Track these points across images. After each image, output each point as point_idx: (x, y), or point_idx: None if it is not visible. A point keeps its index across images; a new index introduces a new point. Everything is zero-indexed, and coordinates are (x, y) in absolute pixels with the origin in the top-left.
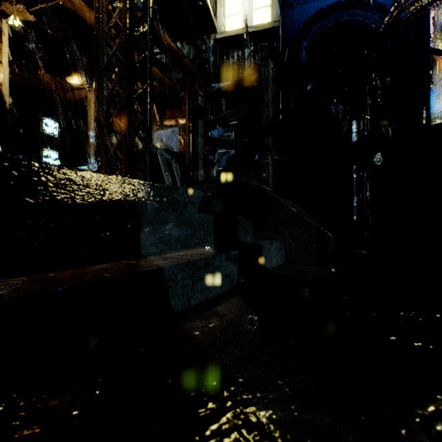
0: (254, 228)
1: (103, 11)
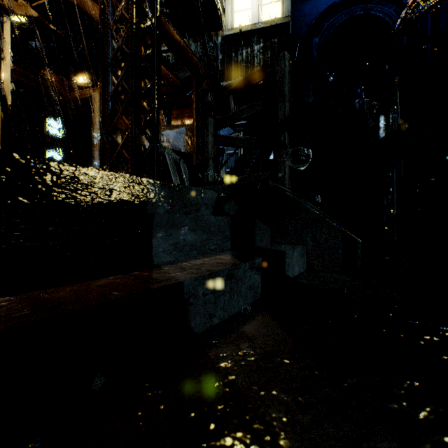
0: (271, 233)
1: (108, 2)
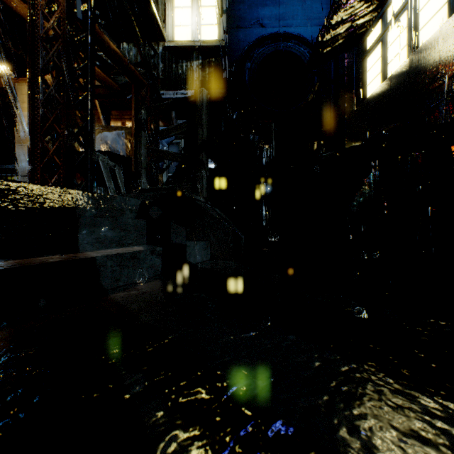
0: (187, 232)
1: (38, 14)
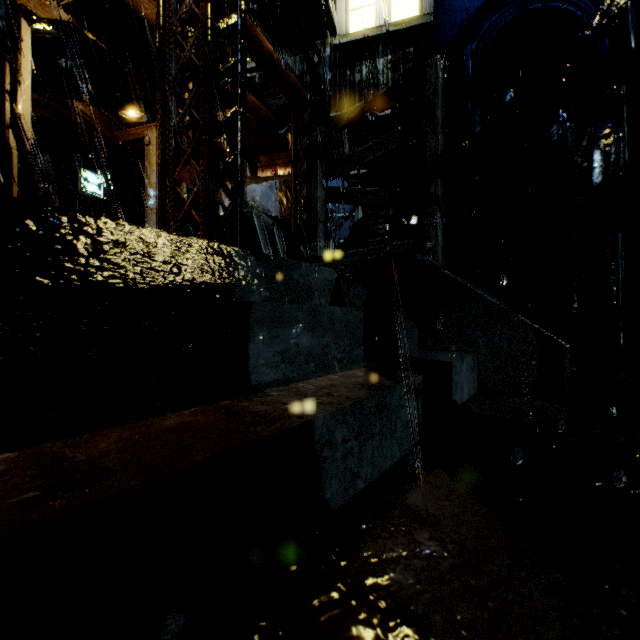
0: (420, 333)
1: None
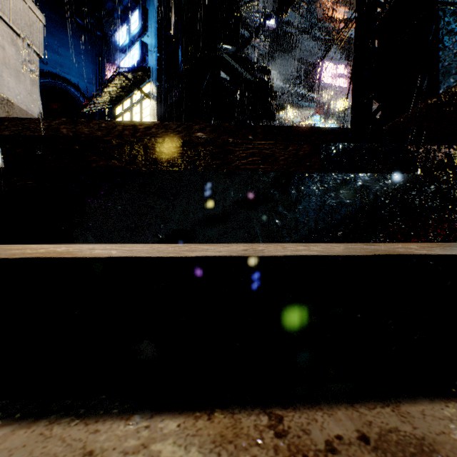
0: None
1: None
